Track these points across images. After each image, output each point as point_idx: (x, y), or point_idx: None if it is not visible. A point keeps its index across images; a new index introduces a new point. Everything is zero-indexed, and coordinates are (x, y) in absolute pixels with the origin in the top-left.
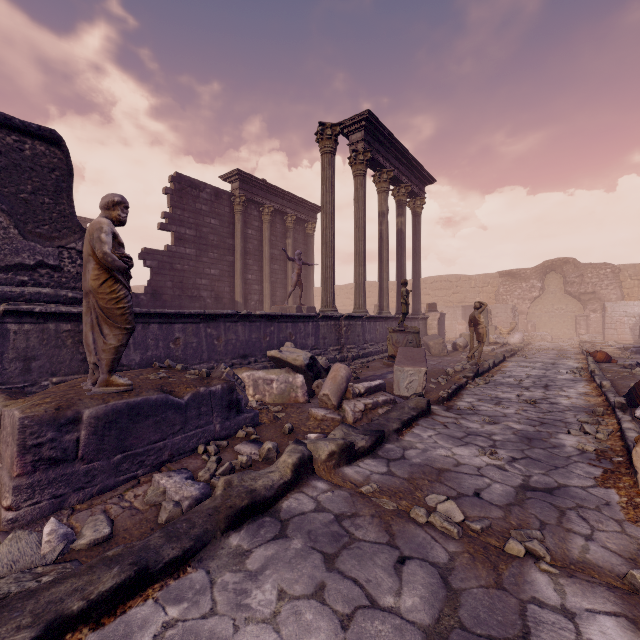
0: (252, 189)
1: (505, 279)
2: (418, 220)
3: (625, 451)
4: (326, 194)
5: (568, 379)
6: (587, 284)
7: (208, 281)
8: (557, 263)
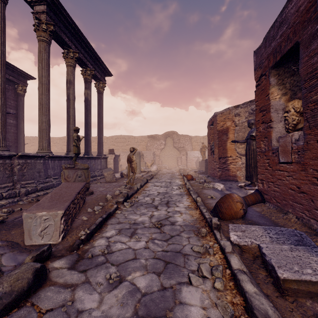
0: None
1: (150, 139)
2: (101, 96)
3: None
4: None
5: (178, 194)
6: (181, 143)
7: None
8: (170, 133)
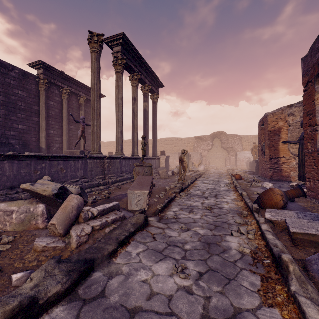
0: (53, 76)
1: (197, 140)
2: (155, 105)
3: (268, 251)
4: (94, 78)
5: (225, 190)
6: (230, 143)
7: (16, 133)
8: (218, 133)
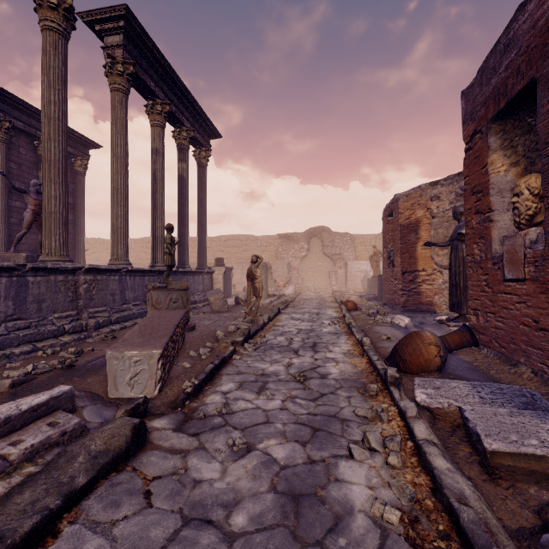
0: None
1: (283, 240)
2: (203, 172)
3: (444, 513)
4: (49, 89)
5: (331, 332)
6: (336, 247)
7: None
8: (318, 230)
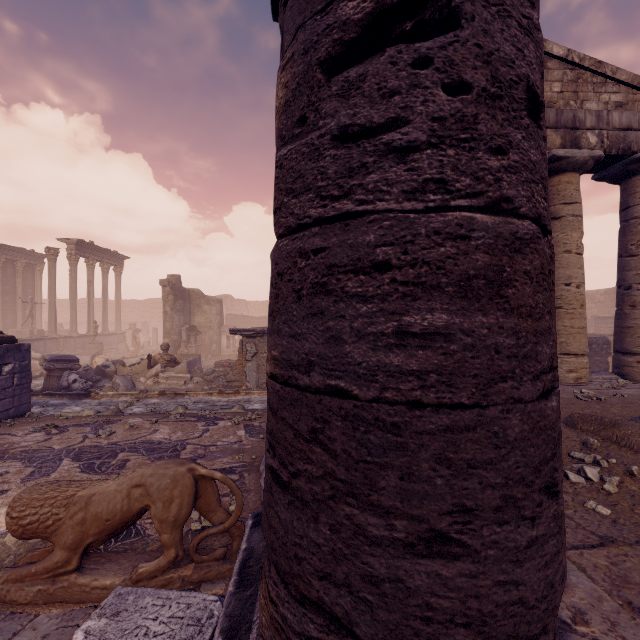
0: None
1: None
2: (119, 279)
3: None
4: (51, 280)
5: None
6: (235, 310)
7: None
8: (223, 297)
